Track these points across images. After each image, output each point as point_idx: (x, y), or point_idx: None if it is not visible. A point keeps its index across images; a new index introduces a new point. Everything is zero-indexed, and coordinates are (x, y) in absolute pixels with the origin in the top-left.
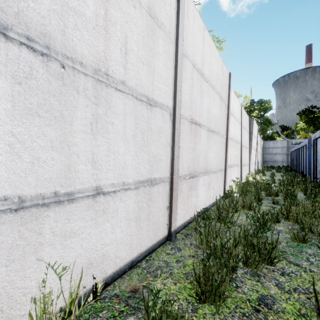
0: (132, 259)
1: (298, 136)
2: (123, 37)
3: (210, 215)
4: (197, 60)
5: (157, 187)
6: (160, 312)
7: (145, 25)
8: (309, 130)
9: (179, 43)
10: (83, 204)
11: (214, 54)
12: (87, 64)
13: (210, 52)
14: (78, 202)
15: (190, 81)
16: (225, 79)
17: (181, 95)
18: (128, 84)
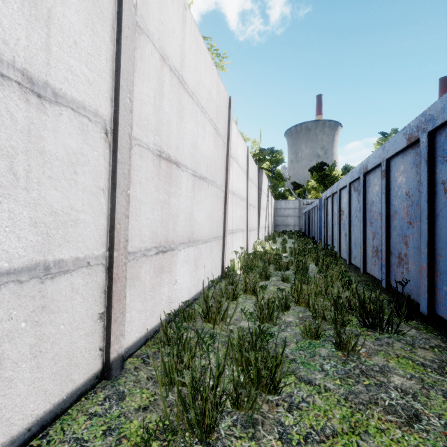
0: None
1: (310, 196)
2: None
3: (194, 312)
4: (170, 52)
5: (67, 279)
6: None
7: None
8: (319, 189)
9: None
10: None
11: (203, 58)
12: None
13: (196, 51)
14: None
15: (156, 84)
16: (223, 104)
17: (132, 100)
18: None
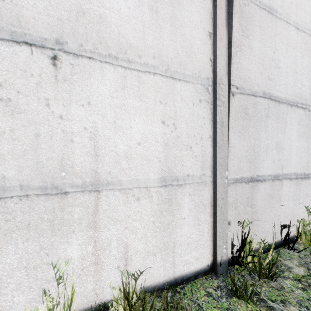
0: None
1: None
2: None
3: None
4: None
5: None
6: None
7: None
8: None
9: None
10: None
11: None
12: None
13: None
14: (309, 179)
15: None
16: None
17: None
18: None
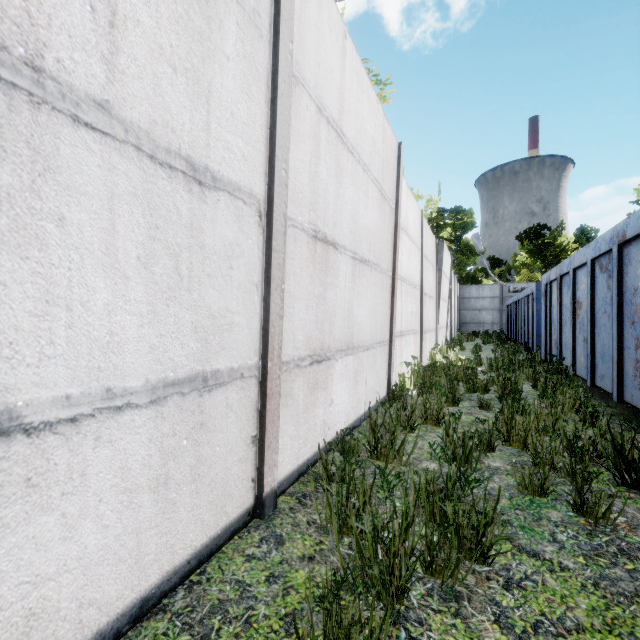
0: (142, 594)
1: (518, 278)
2: None
3: (358, 444)
4: (328, 100)
5: (222, 393)
6: None
7: None
8: (535, 267)
9: (281, 45)
10: None
11: (366, 97)
12: None
13: (358, 90)
14: None
15: (312, 144)
16: (391, 155)
17: (287, 171)
18: (124, 114)
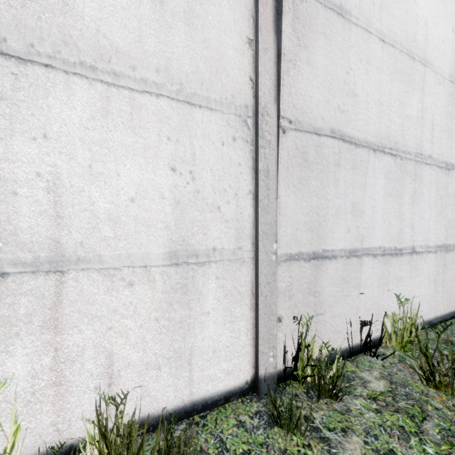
0: (430, 318)
1: None
2: (431, 116)
3: None
4: None
5: (450, 254)
6: None
7: (446, 94)
8: None
9: None
10: (406, 258)
11: None
12: (411, 151)
13: None
14: (403, 256)
15: None
16: None
17: None
18: (433, 156)
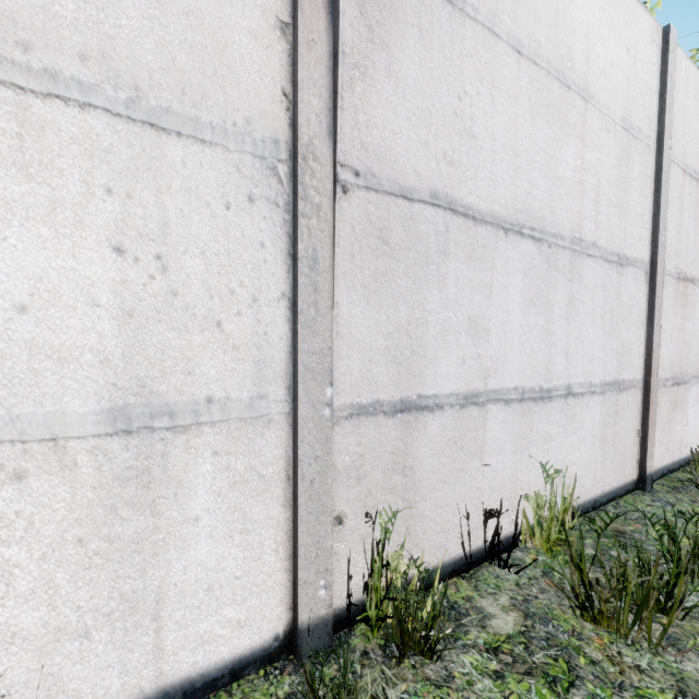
0: (595, 496)
1: None
2: (595, 182)
3: None
4: (690, 157)
5: (625, 395)
6: (698, 540)
7: (618, 147)
8: None
9: (664, 148)
10: (557, 404)
11: None
12: (565, 234)
13: None
14: (554, 402)
15: (678, 203)
16: None
17: (665, 236)
18: (598, 243)
